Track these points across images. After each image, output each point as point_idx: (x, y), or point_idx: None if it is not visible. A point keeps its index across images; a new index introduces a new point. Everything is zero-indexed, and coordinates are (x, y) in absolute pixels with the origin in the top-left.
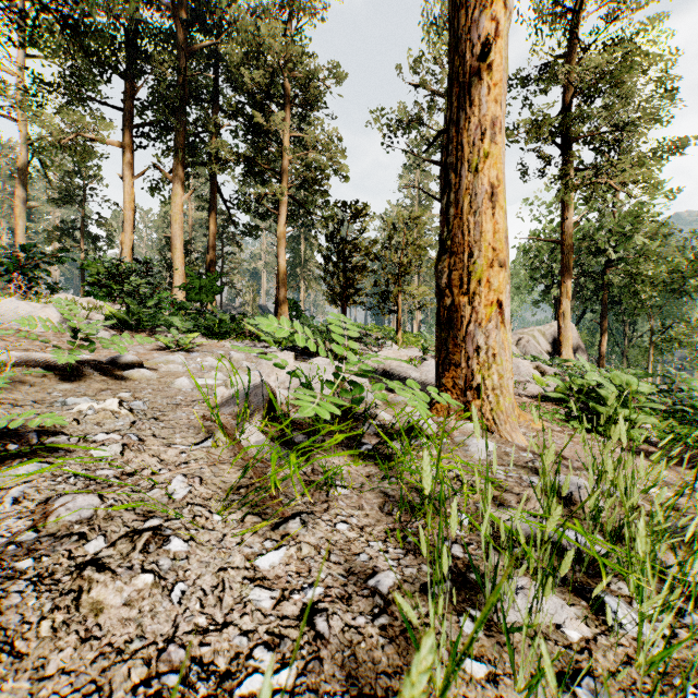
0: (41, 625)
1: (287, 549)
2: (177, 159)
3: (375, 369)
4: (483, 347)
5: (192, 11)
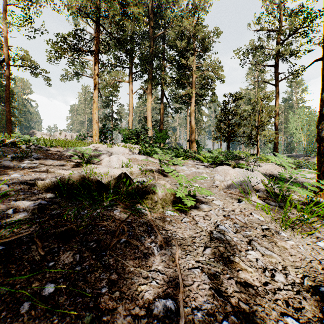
0: (274, 249)
1: (322, 242)
2: (149, 84)
3: (264, 174)
4: None
5: (154, 21)
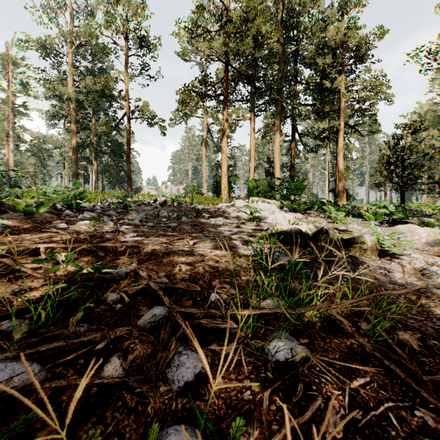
0: None
1: None
2: (276, 119)
3: None
4: None
5: (283, 35)
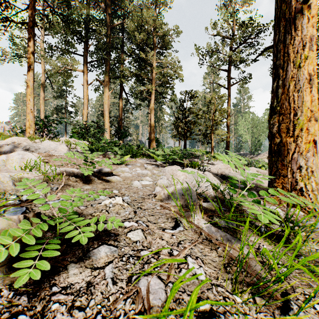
0: None
1: None
2: (106, 76)
3: (216, 173)
4: (304, 166)
5: (112, 9)
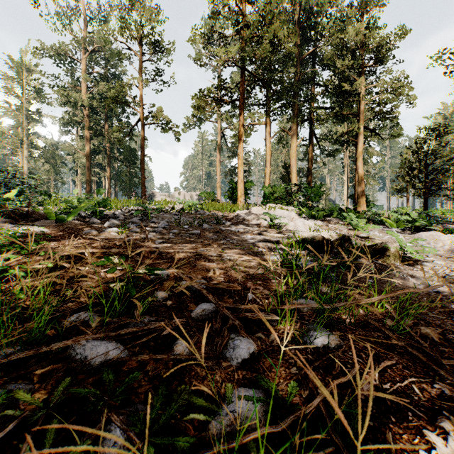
0: None
1: None
2: (293, 123)
3: None
4: None
5: (300, 36)
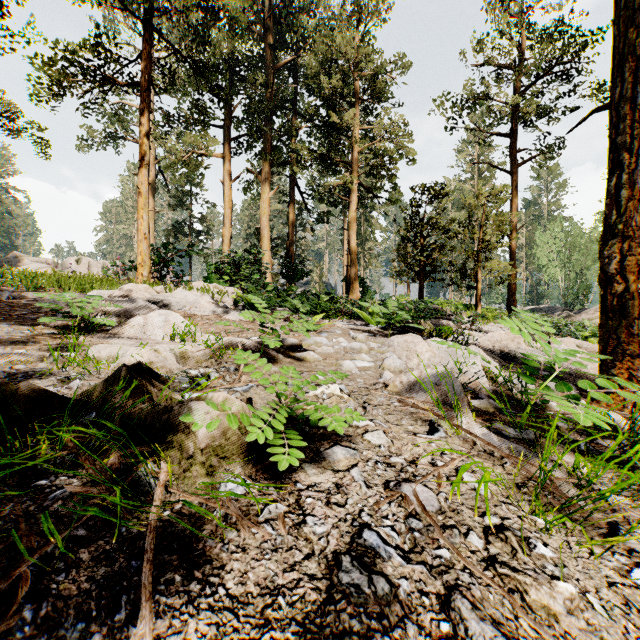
0: (521, 623)
1: None
2: (265, 162)
3: (491, 350)
4: None
5: (276, 34)
